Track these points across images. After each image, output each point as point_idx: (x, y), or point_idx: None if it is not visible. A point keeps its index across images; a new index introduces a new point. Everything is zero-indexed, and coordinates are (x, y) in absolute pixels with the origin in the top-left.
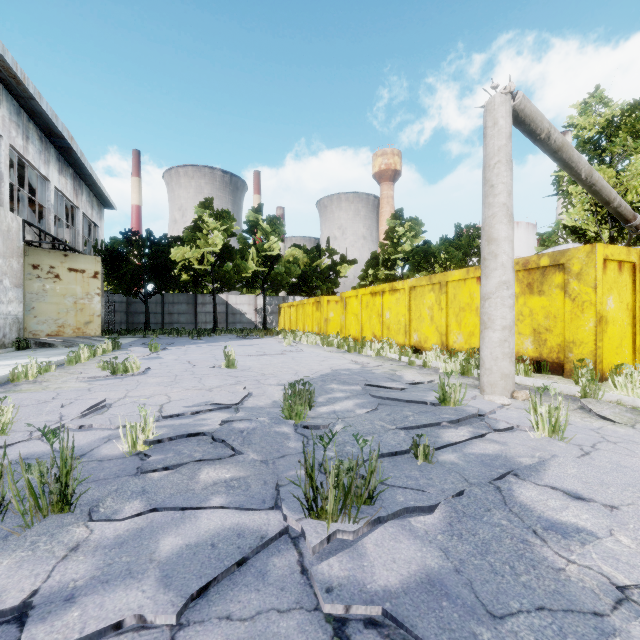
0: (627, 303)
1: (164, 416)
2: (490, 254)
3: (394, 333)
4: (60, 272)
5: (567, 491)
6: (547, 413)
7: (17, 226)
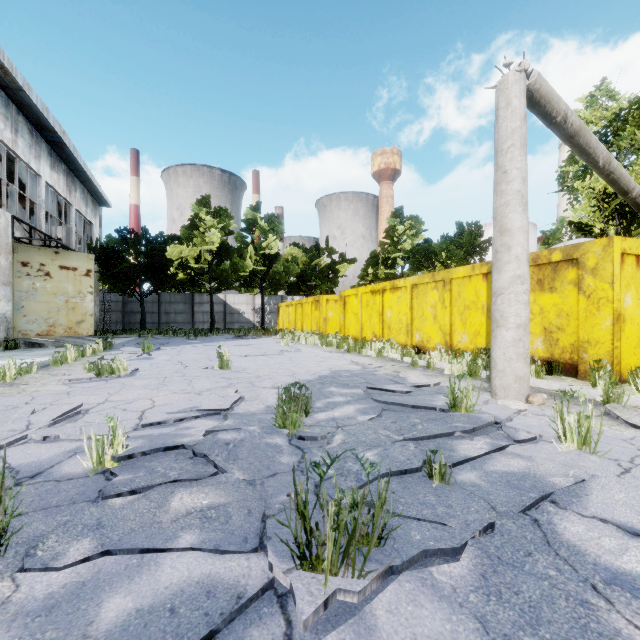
0: None
1: (143, 424)
2: (503, 246)
3: (395, 333)
4: (51, 270)
5: (621, 525)
6: (576, 422)
7: (5, 222)
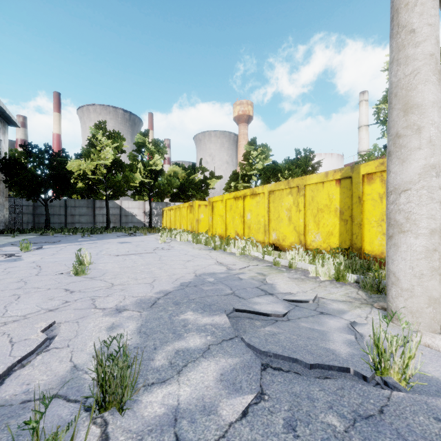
0: None
1: None
2: (409, 127)
3: (254, 232)
4: None
5: None
6: None
7: None
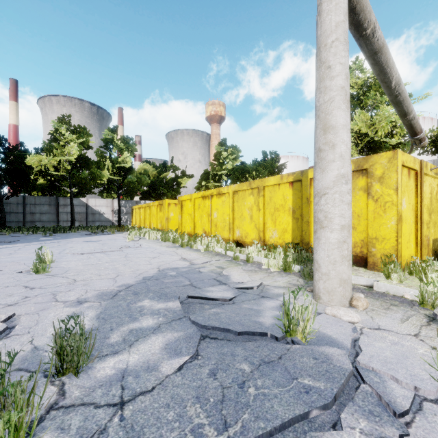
0: (412, 204)
1: None
2: (327, 144)
3: (220, 229)
4: None
5: None
6: None
7: None
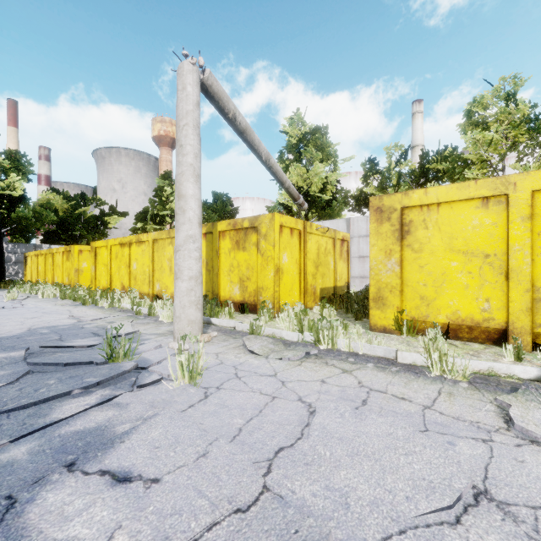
0: (296, 258)
1: None
2: (180, 209)
3: (140, 283)
4: None
5: (118, 472)
6: (187, 361)
7: None
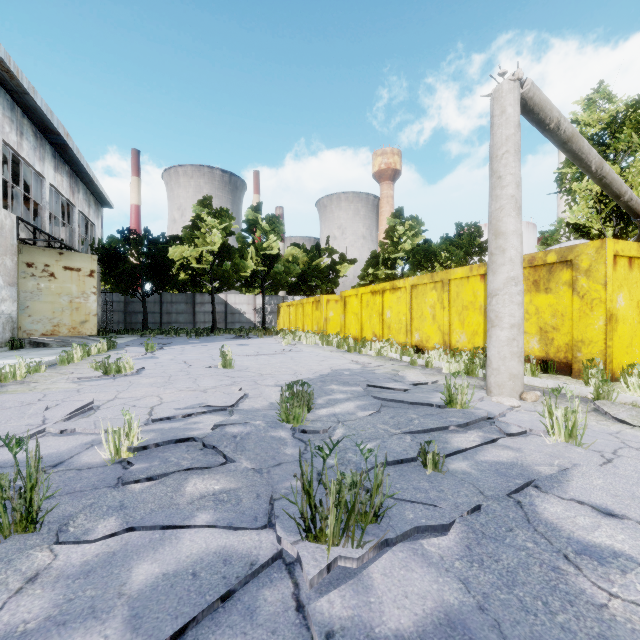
0: (637, 301)
1: (153, 419)
2: (497, 249)
3: (395, 332)
4: (55, 270)
5: (596, 506)
6: (563, 416)
7: (11, 223)
